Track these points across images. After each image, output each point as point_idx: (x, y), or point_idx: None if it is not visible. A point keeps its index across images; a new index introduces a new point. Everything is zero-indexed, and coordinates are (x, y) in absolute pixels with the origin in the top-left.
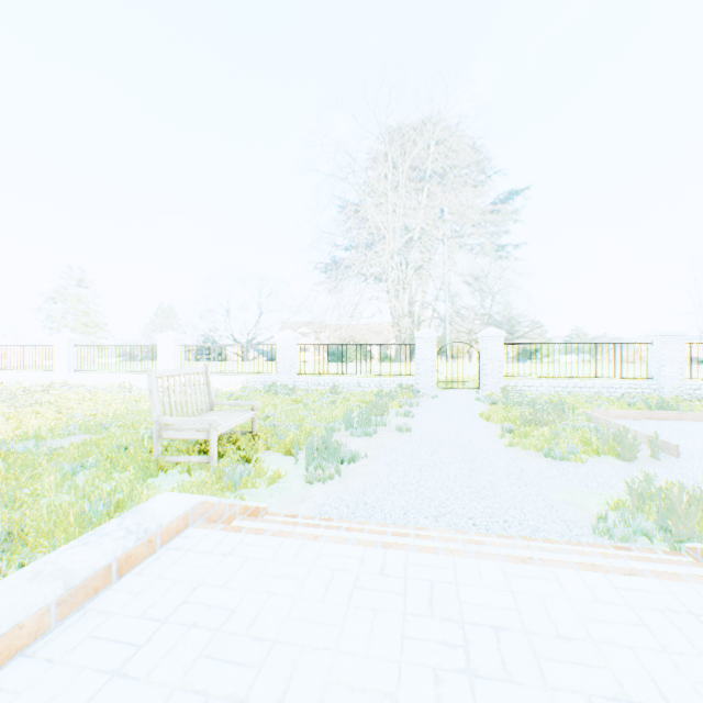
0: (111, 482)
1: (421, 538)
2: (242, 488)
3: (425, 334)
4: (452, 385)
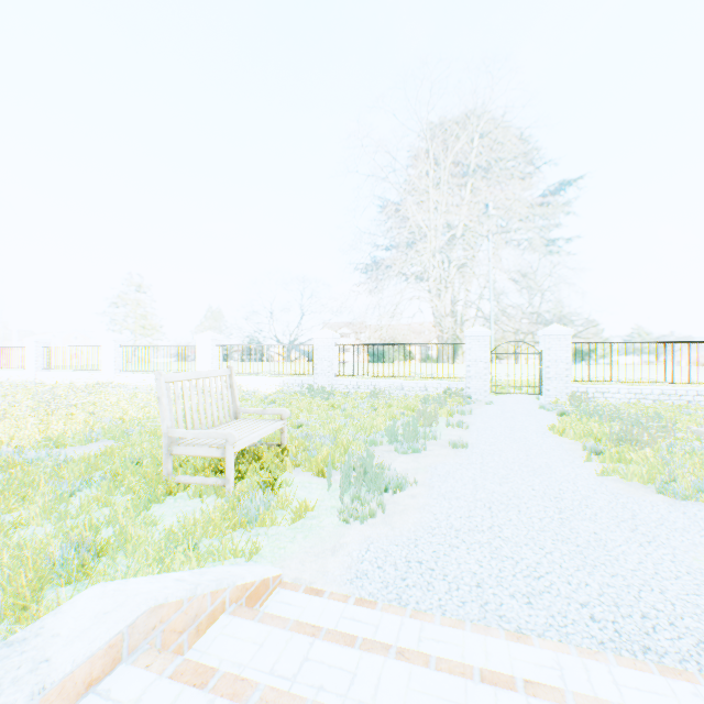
0: (110, 507)
1: (539, 697)
2: (258, 525)
3: (477, 332)
4: (507, 389)
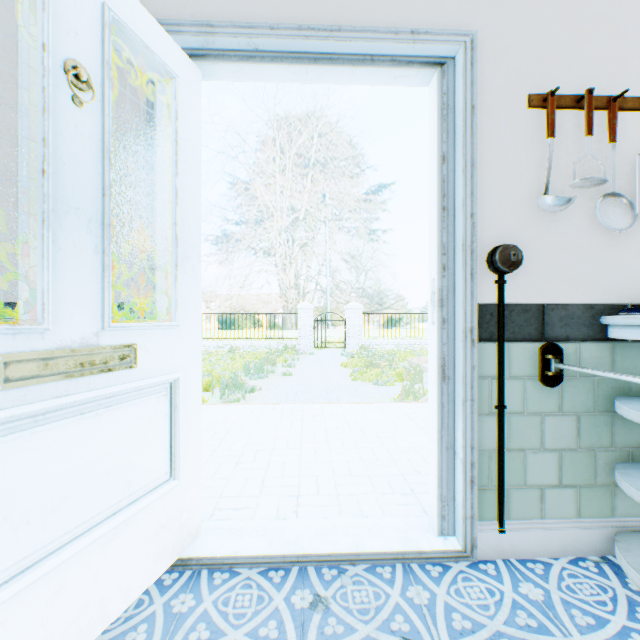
0: None
1: None
2: None
3: (305, 306)
4: (325, 345)
